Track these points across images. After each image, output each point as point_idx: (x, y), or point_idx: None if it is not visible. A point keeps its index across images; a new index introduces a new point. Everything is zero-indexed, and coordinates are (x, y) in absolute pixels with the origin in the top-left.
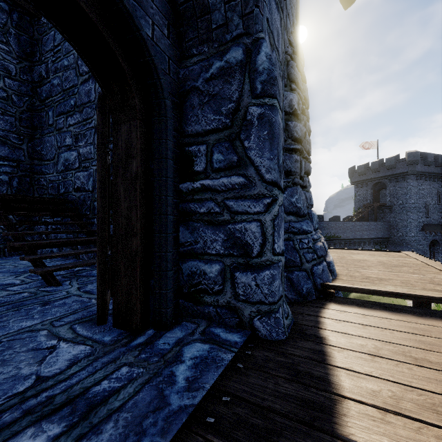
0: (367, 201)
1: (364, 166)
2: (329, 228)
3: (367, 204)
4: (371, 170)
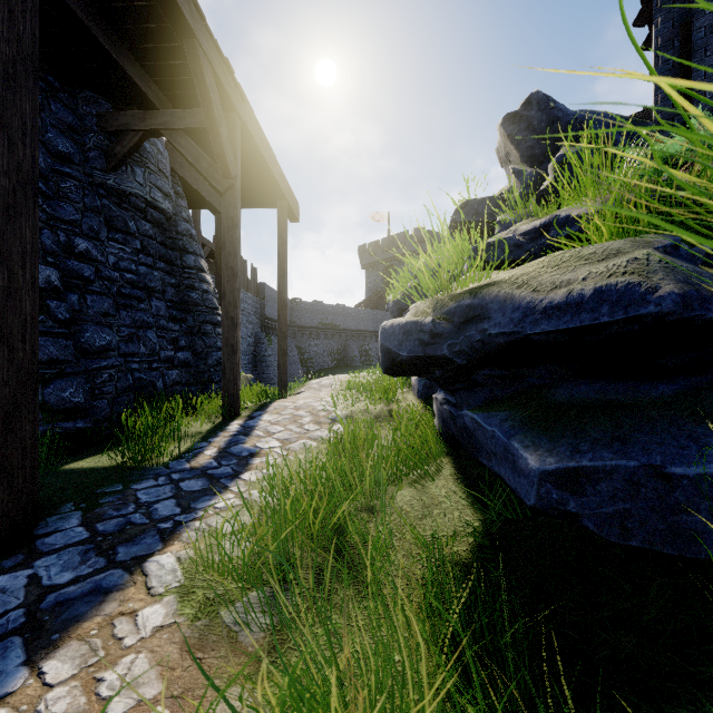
0: (378, 289)
1: (374, 243)
2: (325, 313)
3: (376, 292)
4: (381, 249)
